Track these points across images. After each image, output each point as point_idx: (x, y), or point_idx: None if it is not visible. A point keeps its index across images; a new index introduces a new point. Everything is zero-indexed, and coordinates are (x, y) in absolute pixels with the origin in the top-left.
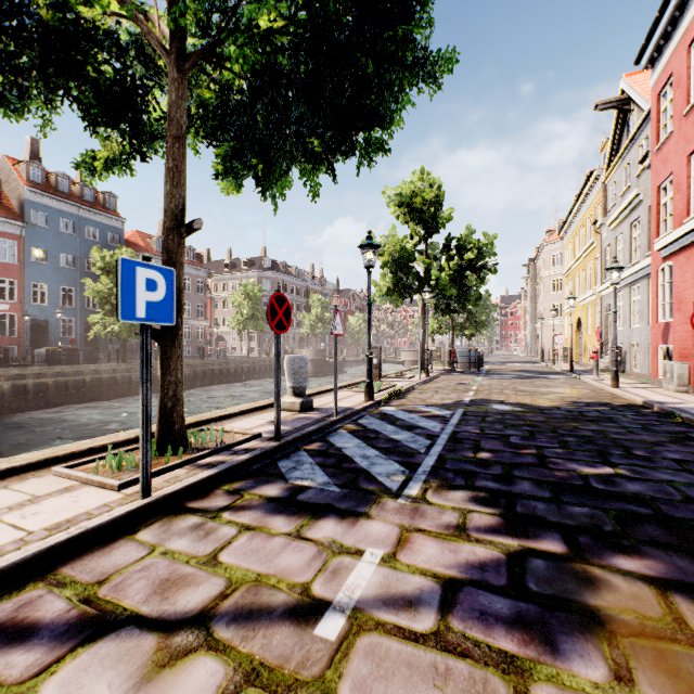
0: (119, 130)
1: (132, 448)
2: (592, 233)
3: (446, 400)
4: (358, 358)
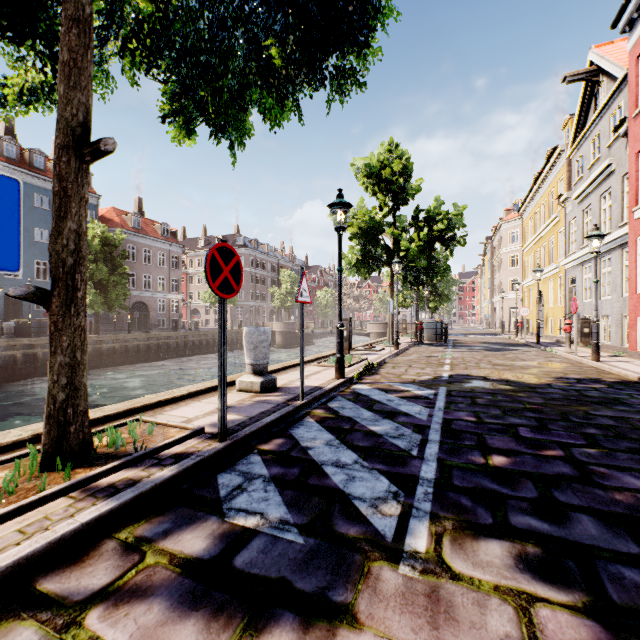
0: (37, 52)
1: (13, 457)
2: (555, 208)
3: (423, 376)
4: (326, 330)
